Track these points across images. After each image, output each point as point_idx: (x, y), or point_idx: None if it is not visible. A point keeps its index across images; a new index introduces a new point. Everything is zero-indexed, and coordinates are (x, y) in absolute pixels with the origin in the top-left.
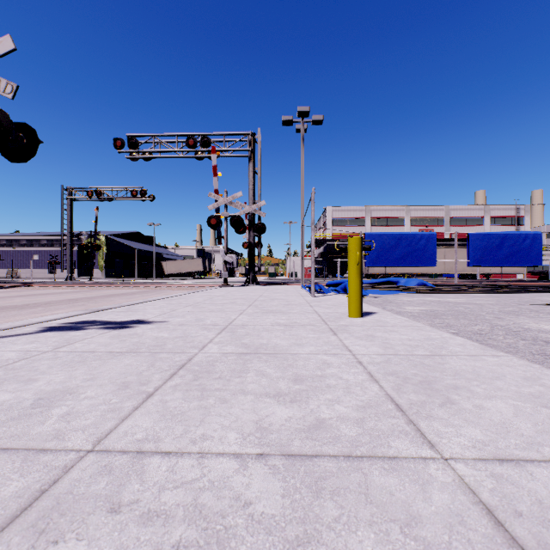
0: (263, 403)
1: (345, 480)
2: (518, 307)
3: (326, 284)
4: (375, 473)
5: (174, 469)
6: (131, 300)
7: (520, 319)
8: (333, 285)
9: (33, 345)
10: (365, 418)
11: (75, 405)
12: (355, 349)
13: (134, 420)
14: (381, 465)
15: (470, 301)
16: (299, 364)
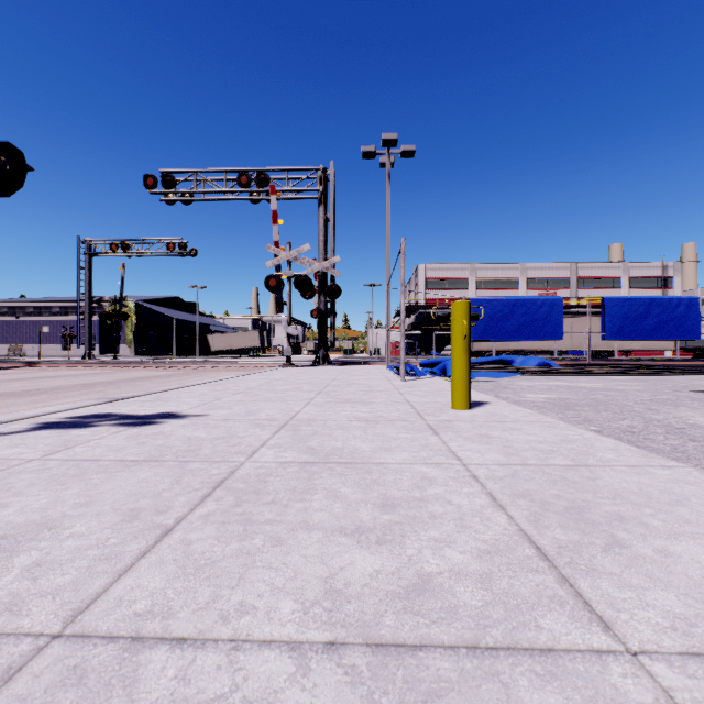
0: (336, 545)
1: (474, 699)
2: (674, 394)
3: (420, 363)
4: (523, 682)
5: (187, 675)
6: (164, 385)
7: (681, 411)
8: (428, 365)
9: (17, 449)
10: (493, 574)
11: (52, 548)
12: (465, 456)
13: (137, 576)
14: (529, 666)
15: (609, 386)
16: (388, 480)
